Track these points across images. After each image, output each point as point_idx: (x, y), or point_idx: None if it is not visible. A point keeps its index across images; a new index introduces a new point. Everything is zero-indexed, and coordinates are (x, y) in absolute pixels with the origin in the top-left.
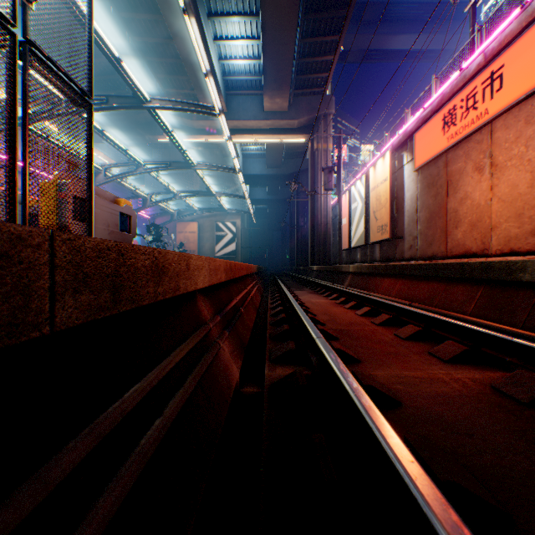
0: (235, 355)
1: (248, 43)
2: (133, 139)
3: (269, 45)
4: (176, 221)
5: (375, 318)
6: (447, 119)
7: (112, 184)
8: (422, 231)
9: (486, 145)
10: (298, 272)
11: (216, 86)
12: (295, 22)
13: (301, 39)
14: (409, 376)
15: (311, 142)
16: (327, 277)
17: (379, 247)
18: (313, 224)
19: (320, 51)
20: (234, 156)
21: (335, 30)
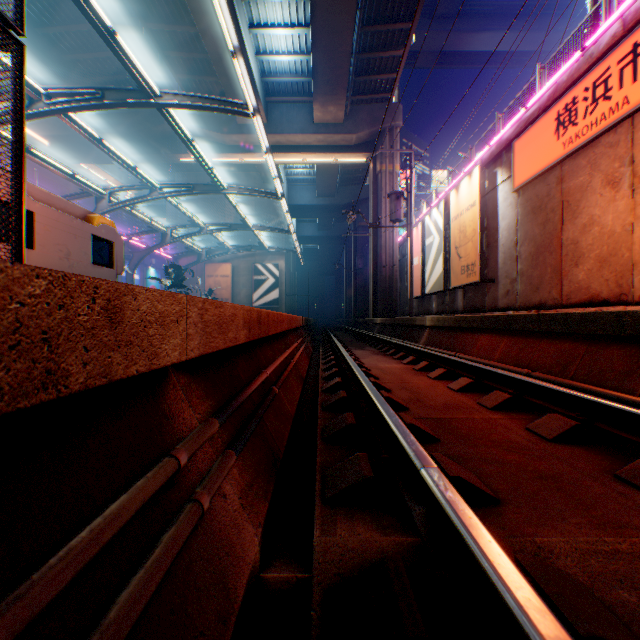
0: (253, 495)
1: (294, 31)
2: (149, 158)
3: (320, 33)
4: (205, 262)
5: (484, 396)
6: (563, 117)
7: (126, 216)
8: (524, 271)
9: (625, 149)
10: (357, 326)
11: (247, 72)
12: (354, 2)
13: (361, 27)
14: (624, 553)
15: (373, 162)
16: (395, 332)
17: (462, 294)
18: (376, 265)
19: (385, 44)
20: (275, 176)
21: (405, 16)
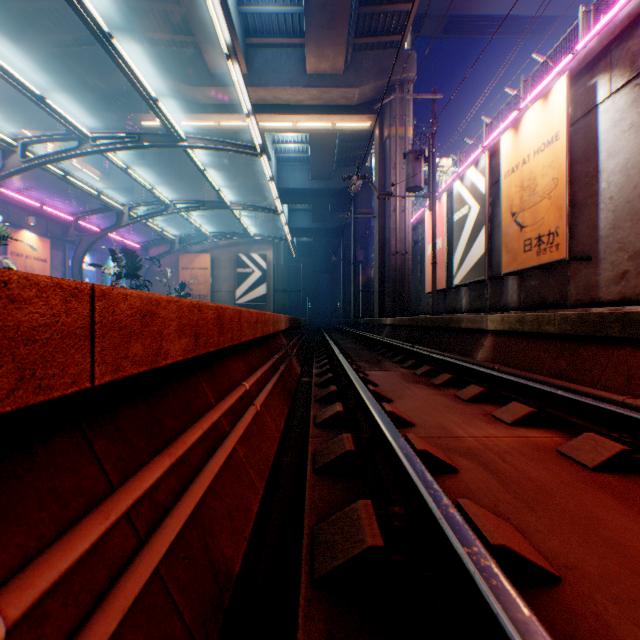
0: None
1: None
2: (102, 119)
3: None
4: (180, 252)
5: None
6: None
7: (92, 201)
8: None
9: None
10: (357, 327)
11: None
12: None
13: None
14: None
15: (379, 126)
16: (418, 337)
17: (516, 283)
18: (383, 253)
19: None
20: (248, 111)
21: None
